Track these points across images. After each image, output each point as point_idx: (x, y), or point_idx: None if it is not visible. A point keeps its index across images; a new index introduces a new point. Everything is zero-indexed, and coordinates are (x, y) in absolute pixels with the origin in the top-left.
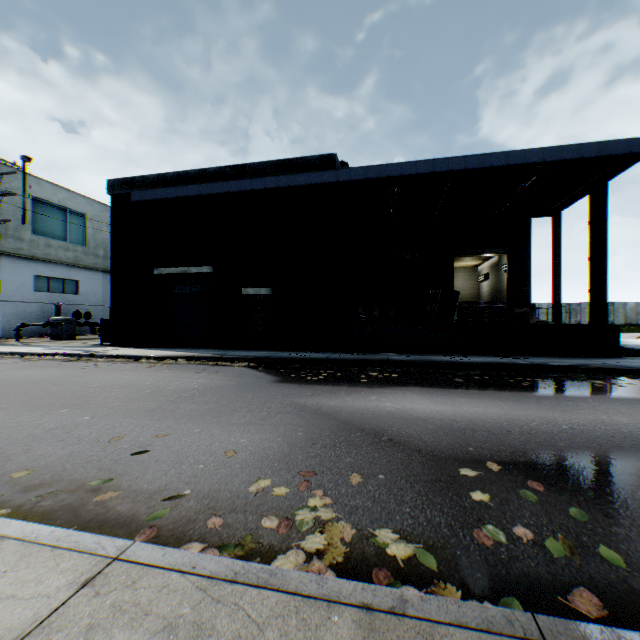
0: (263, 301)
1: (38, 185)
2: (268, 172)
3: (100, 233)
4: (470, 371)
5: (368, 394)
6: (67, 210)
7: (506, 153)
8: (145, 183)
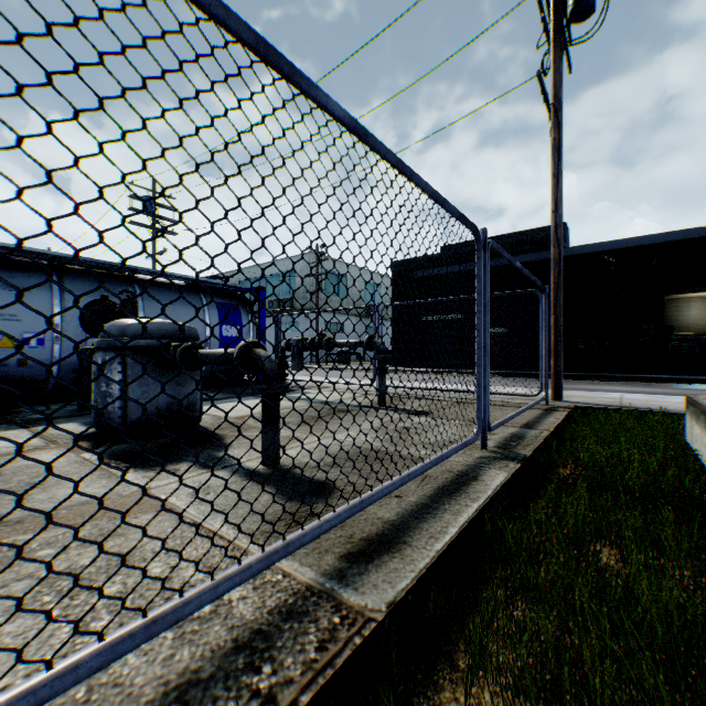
0: (500, 337)
1: (326, 262)
2: (505, 249)
3: (354, 288)
4: (666, 382)
5: (586, 385)
6: (338, 275)
7: (704, 227)
8: (416, 262)
